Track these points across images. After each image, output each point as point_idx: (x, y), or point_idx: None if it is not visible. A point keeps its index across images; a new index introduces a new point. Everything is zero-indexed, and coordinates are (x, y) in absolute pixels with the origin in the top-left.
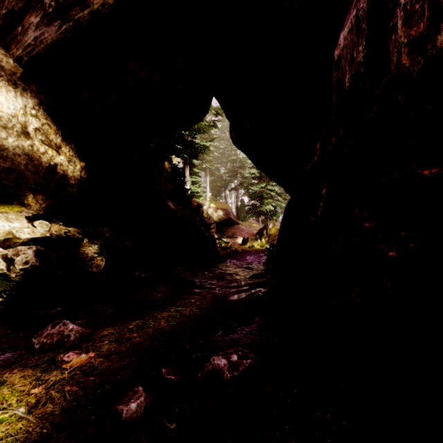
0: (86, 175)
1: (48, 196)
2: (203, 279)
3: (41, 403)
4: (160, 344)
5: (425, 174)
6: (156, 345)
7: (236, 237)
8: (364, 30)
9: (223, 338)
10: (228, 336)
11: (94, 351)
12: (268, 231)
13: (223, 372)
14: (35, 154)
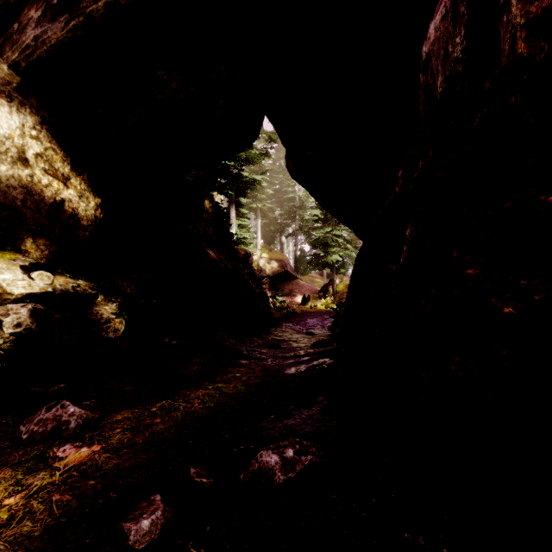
0: (102, 215)
1: (52, 240)
2: (252, 347)
3: (17, 519)
4: (190, 433)
5: (551, 201)
6: (185, 435)
7: (294, 294)
8: (463, 15)
9: (276, 424)
10: (282, 421)
11: (100, 444)
12: (334, 287)
13: (274, 472)
14: (36, 187)
